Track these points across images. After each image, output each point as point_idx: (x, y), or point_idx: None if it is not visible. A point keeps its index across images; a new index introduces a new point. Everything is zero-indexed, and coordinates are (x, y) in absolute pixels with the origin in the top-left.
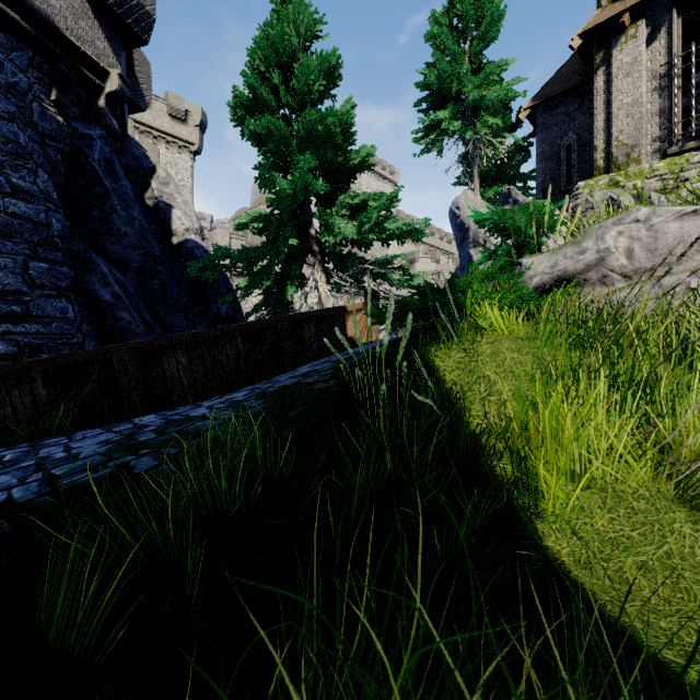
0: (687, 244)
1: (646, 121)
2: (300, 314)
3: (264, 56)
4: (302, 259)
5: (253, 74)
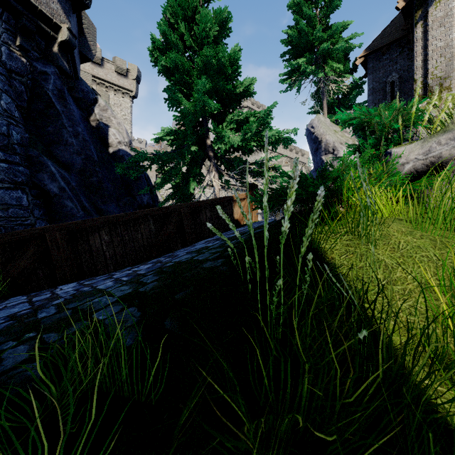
0: None
1: None
2: (198, 202)
3: (172, 10)
4: (201, 162)
5: (163, 24)
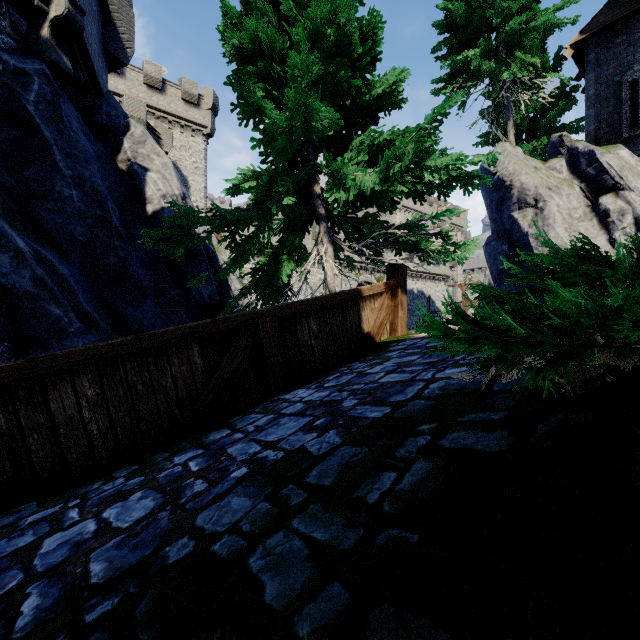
0: None
1: None
2: (293, 304)
3: None
4: (301, 227)
5: None
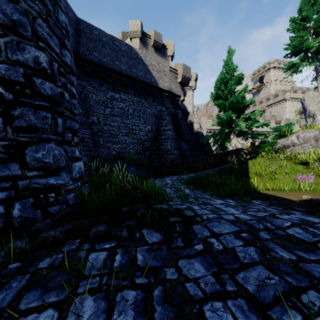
0: (311, 138)
1: None
2: (228, 151)
3: (218, 83)
4: (230, 134)
5: (215, 89)
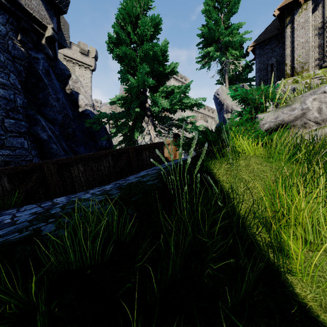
0: None
1: (312, 51)
2: (141, 145)
3: (123, 17)
4: (142, 119)
5: (117, 26)
